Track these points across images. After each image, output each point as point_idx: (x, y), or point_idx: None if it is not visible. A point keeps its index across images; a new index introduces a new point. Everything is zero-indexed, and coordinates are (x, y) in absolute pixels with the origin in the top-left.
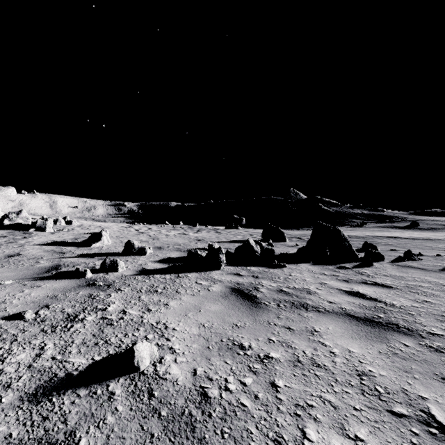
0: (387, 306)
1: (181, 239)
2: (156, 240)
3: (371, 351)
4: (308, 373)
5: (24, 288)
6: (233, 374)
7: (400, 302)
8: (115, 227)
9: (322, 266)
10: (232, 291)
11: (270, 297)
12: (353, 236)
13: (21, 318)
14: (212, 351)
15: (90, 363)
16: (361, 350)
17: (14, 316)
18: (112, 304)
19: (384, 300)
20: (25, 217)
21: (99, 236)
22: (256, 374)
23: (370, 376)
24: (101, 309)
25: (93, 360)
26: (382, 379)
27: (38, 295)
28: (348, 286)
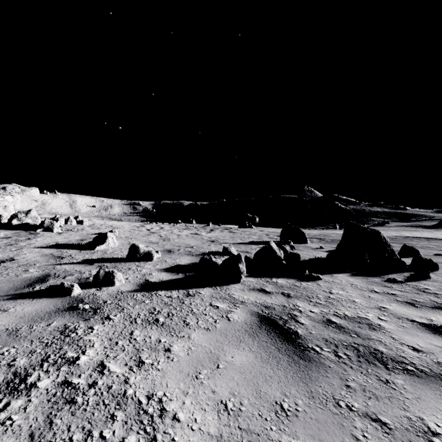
0: None
1: (193, 240)
2: (166, 242)
3: None
4: None
5: None
6: None
7: None
8: (127, 226)
9: (365, 278)
10: (261, 322)
11: (319, 336)
12: None
13: None
14: None
15: None
16: None
17: None
18: (89, 349)
19: None
20: (34, 217)
21: (104, 238)
22: None
23: None
24: (69, 361)
25: None
26: None
27: None
28: (421, 313)
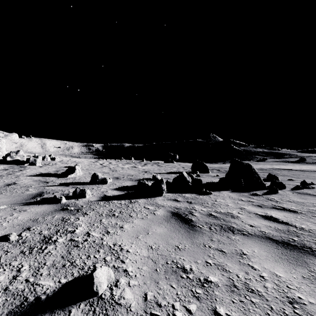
0: (298, 230)
1: (132, 171)
2: (114, 172)
3: (295, 276)
4: (245, 300)
5: (14, 212)
6: (179, 299)
7: (307, 226)
8: (86, 161)
9: (239, 193)
10: (172, 215)
11: (203, 221)
12: (258, 169)
13: (7, 239)
14: (159, 274)
15: (56, 286)
16: (287, 275)
17: (2, 237)
18: (80, 227)
19: (294, 223)
20: (22, 155)
21: (73, 169)
22: (199, 300)
23: (301, 304)
24: (71, 232)
25: (59, 283)
26: (312, 308)
27: (23, 218)
28: (262, 210)
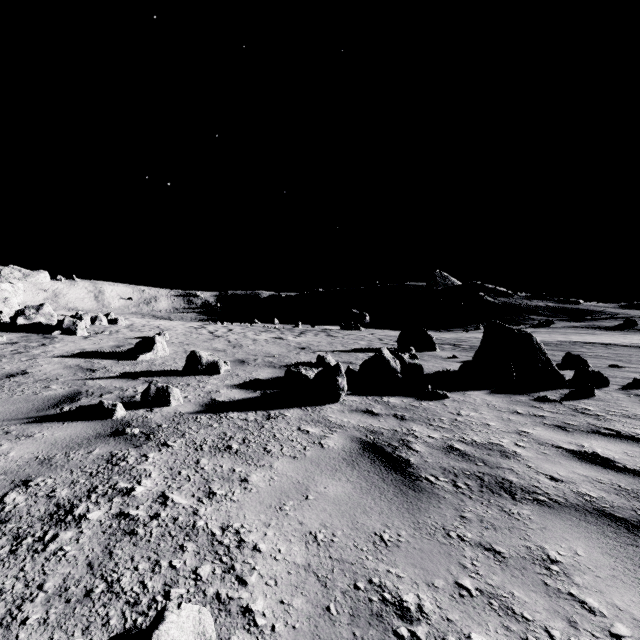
0: None
1: (275, 347)
2: (237, 349)
3: None
4: None
5: (3, 441)
6: None
7: None
8: (180, 327)
9: (508, 396)
10: (363, 449)
11: (436, 465)
12: None
13: None
14: (337, 623)
15: None
16: None
17: None
18: (146, 480)
19: None
20: (48, 314)
21: (151, 344)
22: None
23: None
24: (123, 492)
25: None
26: None
27: (21, 455)
28: (571, 439)
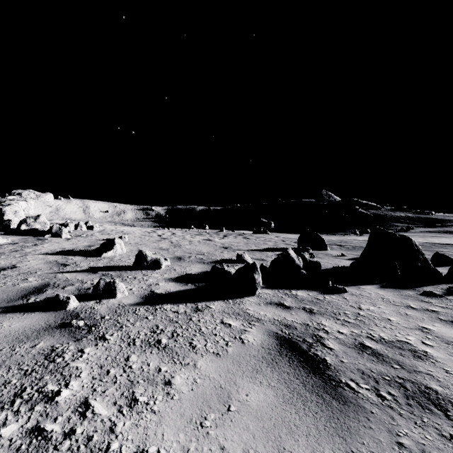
0: None
1: (205, 246)
2: (177, 248)
3: None
4: None
5: None
6: None
7: None
8: (138, 232)
9: (397, 291)
10: (281, 345)
11: (353, 367)
12: None
13: None
14: None
15: None
16: None
17: None
18: (74, 381)
19: None
20: (43, 222)
21: (112, 244)
22: None
23: None
24: (47, 397)
25: None
26: None
27: None
28: None
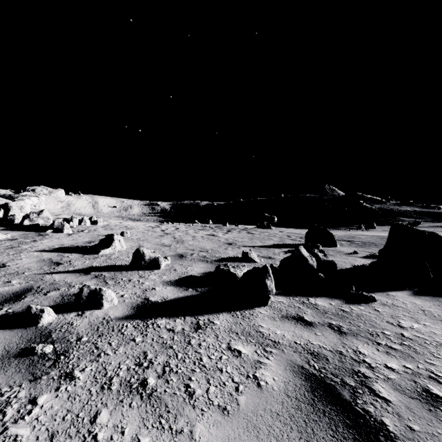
0: None
1: (208, 242)
2: (179, 244)
3: None
4: None
5: None
6: None
7: None
8: (142, 226)
9: (436, 300)
10: (312, 392)
11: None
12: None
13: None
14: None
15: None
16: None
17: None
18: None
19: None
20: (46, 218)
21: (110, 241)
22: None
23: None
24: None
25: None
26: None
27: None
28: None
